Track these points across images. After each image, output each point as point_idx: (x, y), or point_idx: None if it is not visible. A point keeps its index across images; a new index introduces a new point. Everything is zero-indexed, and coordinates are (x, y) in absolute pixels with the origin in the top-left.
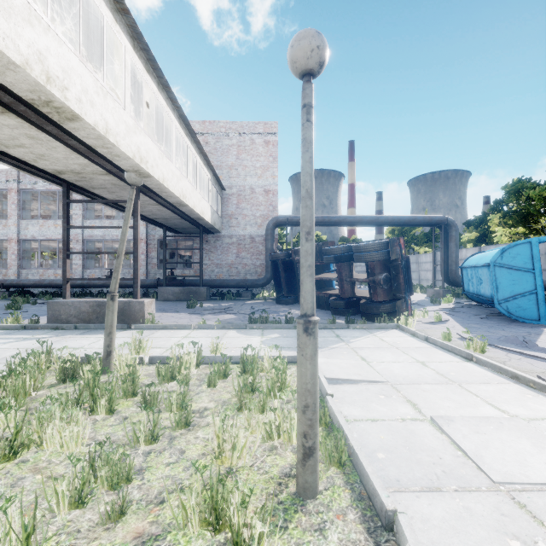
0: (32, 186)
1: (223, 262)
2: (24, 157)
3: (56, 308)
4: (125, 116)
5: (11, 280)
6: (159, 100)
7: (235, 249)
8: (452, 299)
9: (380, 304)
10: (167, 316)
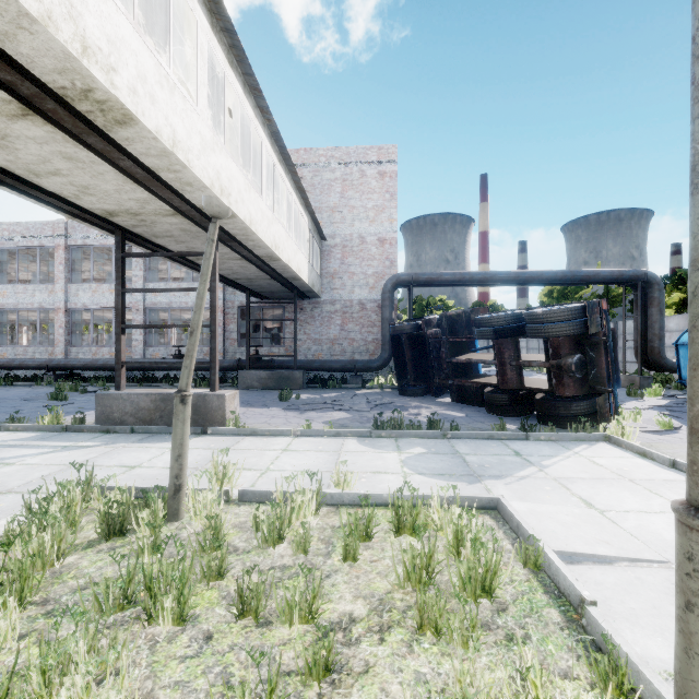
0: (84, 241)
1: (322, 337)
2: (62, 191)
3: (107, 403)
4: (200, 125)
5: (58, 360)
6: (246, 108)
7: (339, 319)
8: (661, 391)
9: (570, 401)
10: (254, 414)
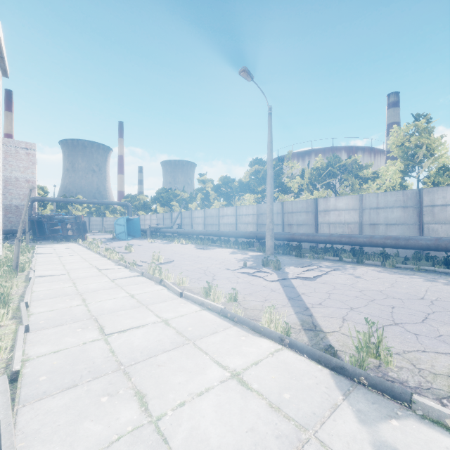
0: None
1: None
2: None
3: None
4: None
5: None
6: None
7: (4, 212)
8: None
9: (74, 236)
10: None
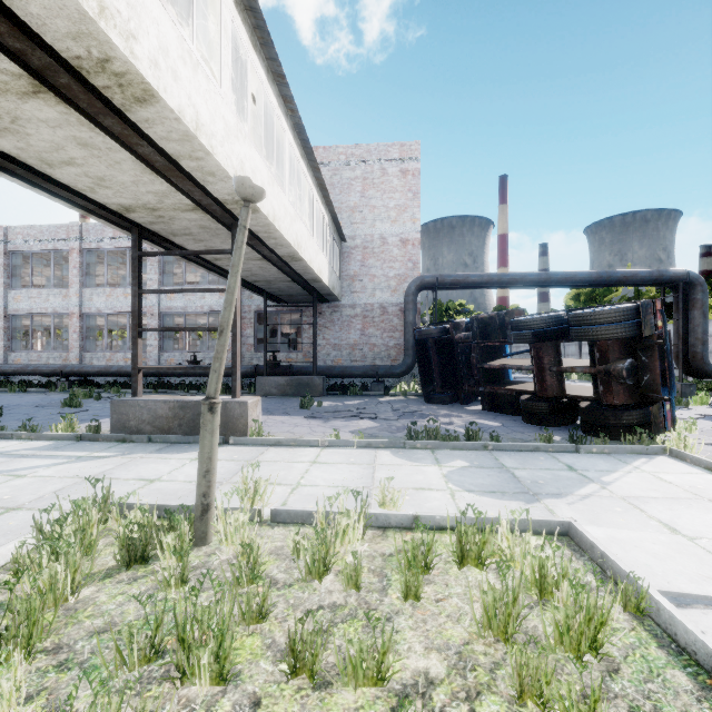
0: (98, 244)
1: (342, 342)
2: (76, 184)
3: (123, 410)
4: (224, 109)
5: (72, 366)
6: (269, 95)
7: (360, 324)
8: (708, 400)
9: (620, 410)
10: (276, 422)
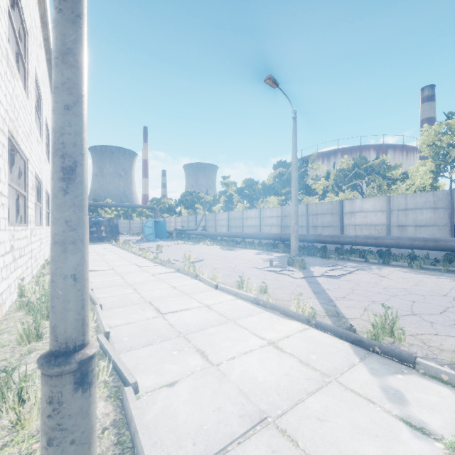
0: None
1: None
2: None
3: None
4: None
5: None
6: None
7: None
8: None
9: (107, 237)
10: None
